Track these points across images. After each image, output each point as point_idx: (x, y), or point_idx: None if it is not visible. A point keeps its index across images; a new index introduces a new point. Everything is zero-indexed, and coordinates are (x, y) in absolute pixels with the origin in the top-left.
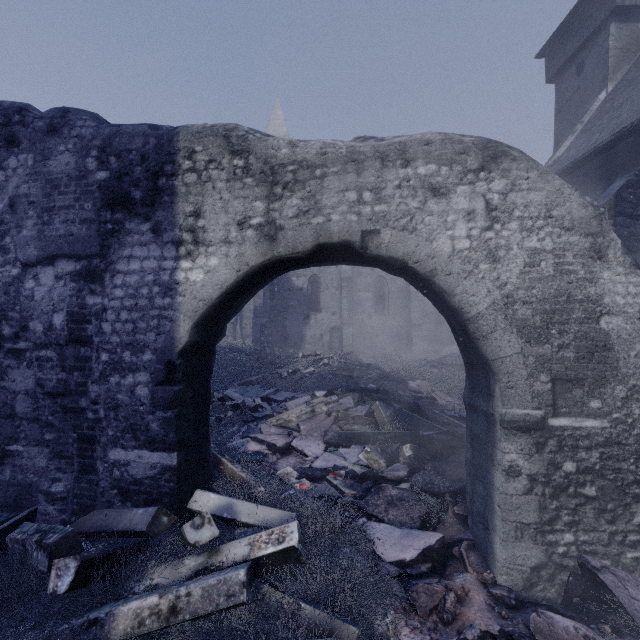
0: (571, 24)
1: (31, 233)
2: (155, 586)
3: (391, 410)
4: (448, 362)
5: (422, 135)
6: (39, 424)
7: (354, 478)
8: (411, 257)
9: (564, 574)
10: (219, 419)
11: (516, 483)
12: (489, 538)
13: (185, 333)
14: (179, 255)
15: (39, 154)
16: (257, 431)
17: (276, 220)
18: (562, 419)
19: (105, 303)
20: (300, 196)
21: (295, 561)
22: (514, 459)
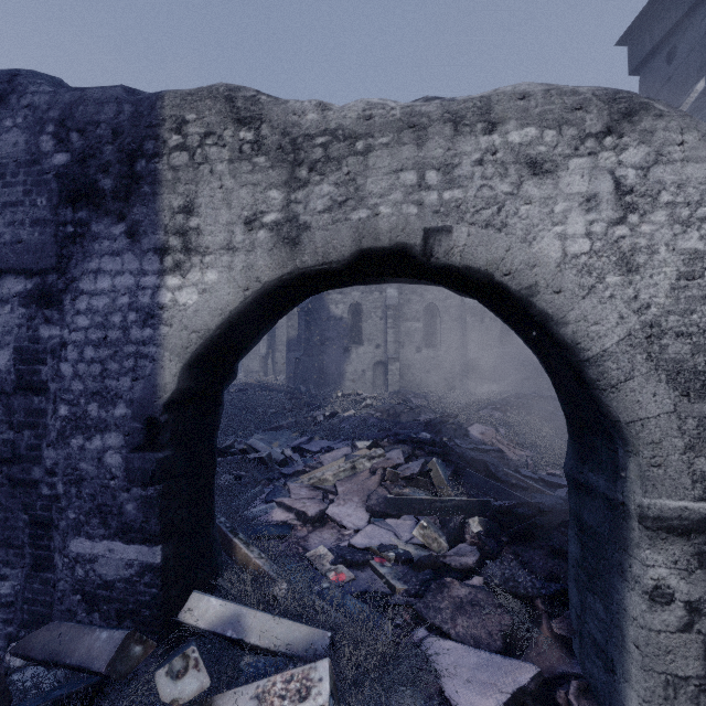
0: (660, 3)
1: None
2: None
3: (452, 469)
4: (513, 404)
5: (513, 87)
6: None
7: (407, 563)
8: (499, 266)
9: None
10: (238, 477)
11: (666, 614)
12: (616, 687)
13: (171, 378)
14: (164, 268)
15: None
16: (284, 493)
17: (299, 216)
18: None
19: (64, 336)
20: (334, 180)
21: None
22: (663, 576)
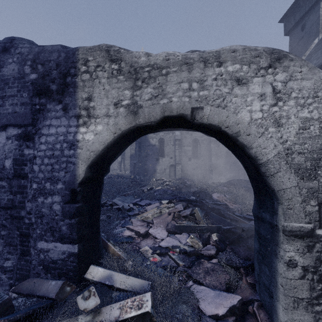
0: (298, 3)
1: None
2: None
3: (204, 212)
4: (232, 184)
5: (230, 47)
6: None
7: (184, 253)
8: (223, 124)
9: None
10: (109, 216)
11: (294, 271)
12: (273, 304)
13: (82, 172)
14: (79, 124)
15: None
16: (130, 223)
17: (137, 102)
18: None
19: (35, 153)
20: (152, 86)
21: (149, 320)
22: (292, 255)
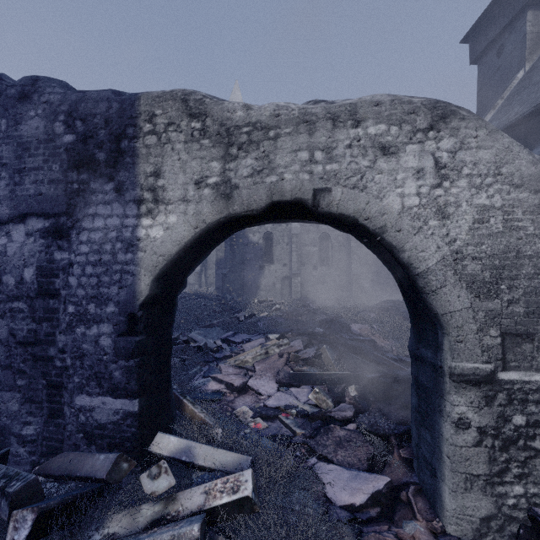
0: (492, 13)
1: (4, 193)
2: (112, 535)
3: (337, 353)
4: (384, 307)
5: (372, 97)
6: (12, 371)
7: (304, 417)
8: (361, 214)
9: (514, 526)
10: (183, 360)
11: (466, 435)
12: (437, 486)
13: (146, 287)
14: (140, 213)
15: (11, 119)
16: (217, 371)
17: (231, 179)
18: (512, 373)
19: (71, 258)
20: (254, 156)
21: (249, 510)
22: (463, 411)
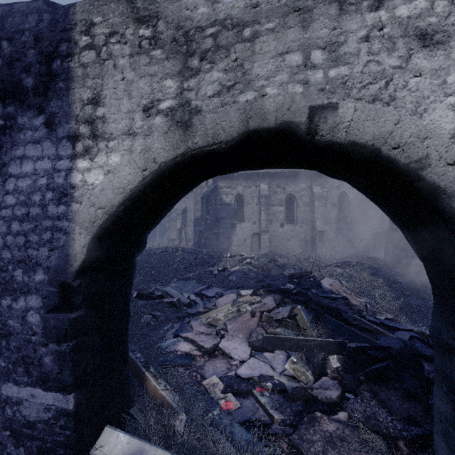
0: None
1: None
2: None
3: (313, 315)
4: (350, 263)
5: None
6: None
7: (281, 392)
8: (386, 140)
9: None
10: (156, 316)
11: None
12: None
13: (81, 249)
14: (75, 153)
15: None
16: (188, 329)
17: (191, 101)
18: None
19: None
20: (222, 67)
21: None
22: None
